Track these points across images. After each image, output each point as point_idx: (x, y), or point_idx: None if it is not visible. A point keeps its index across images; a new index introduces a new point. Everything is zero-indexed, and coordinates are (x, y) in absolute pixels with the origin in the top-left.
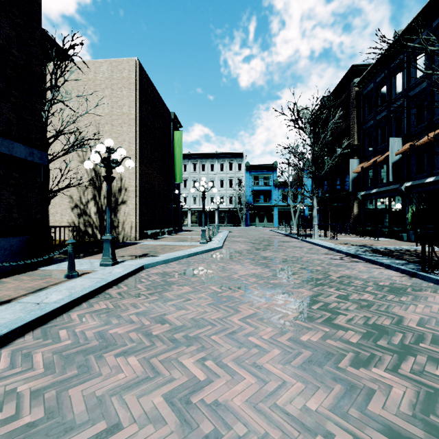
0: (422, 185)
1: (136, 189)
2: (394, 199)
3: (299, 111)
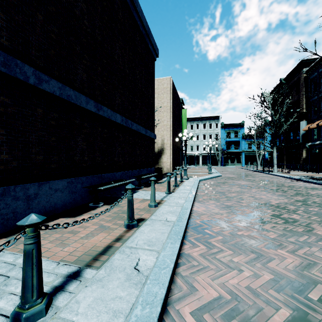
0: None
1: (170, 145)
2: None
3: (264, 97)
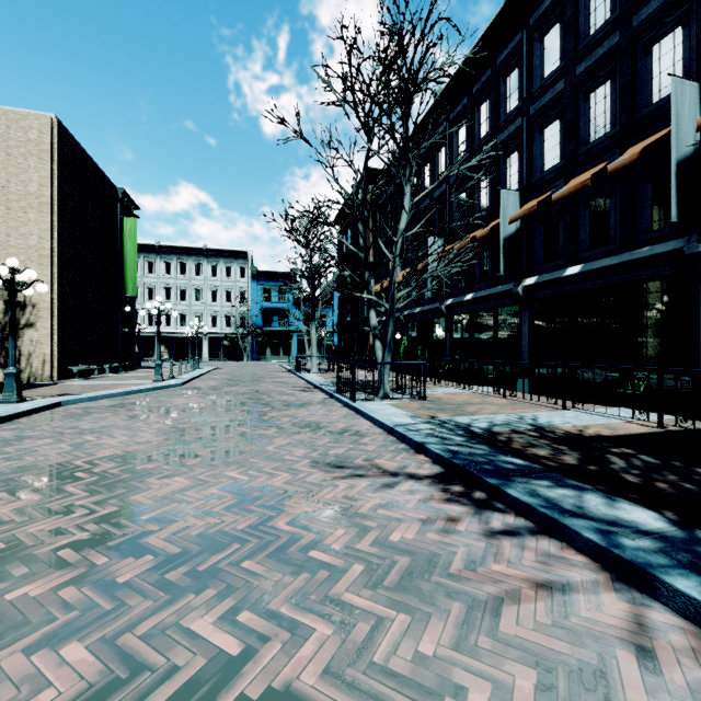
0: (413, 315)
1: (53, 306)
2: (399, 328)
3: (292, 220)
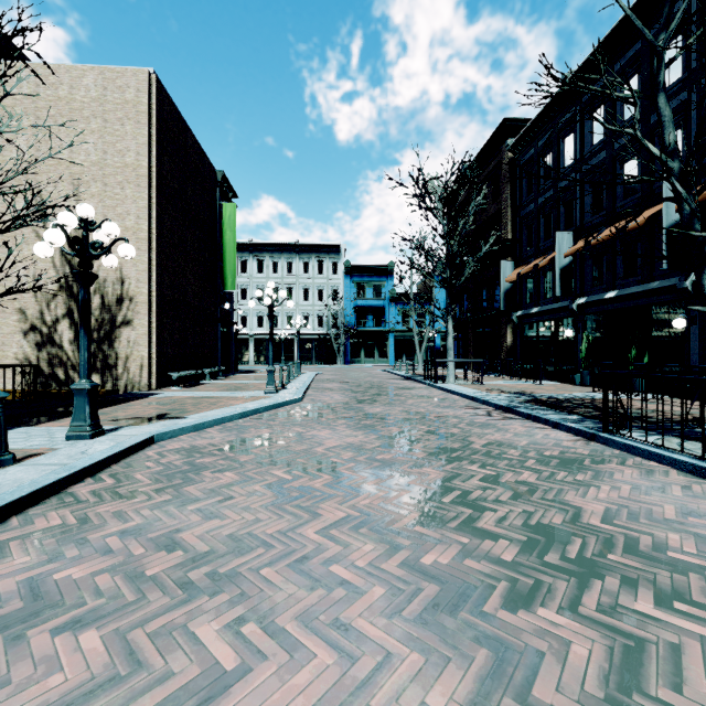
0: (600, 302)
1: (151, 300)
2: (562, 322)
3: (426, 182)
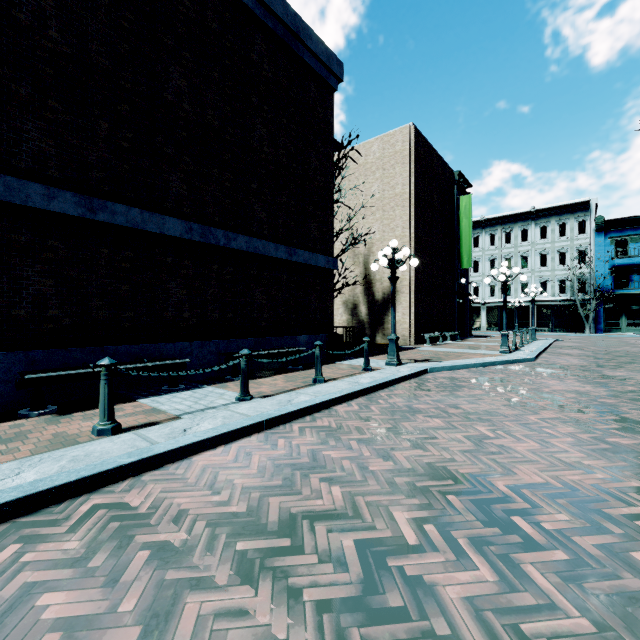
0: None
1: (411, 283)
2: None
3: None
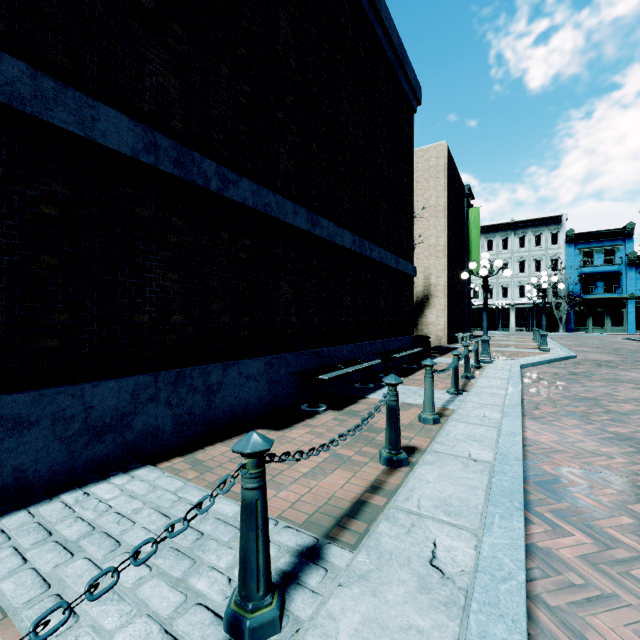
0: None
1: (444, 288)
2: None
3: None
